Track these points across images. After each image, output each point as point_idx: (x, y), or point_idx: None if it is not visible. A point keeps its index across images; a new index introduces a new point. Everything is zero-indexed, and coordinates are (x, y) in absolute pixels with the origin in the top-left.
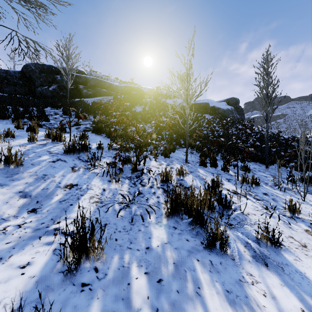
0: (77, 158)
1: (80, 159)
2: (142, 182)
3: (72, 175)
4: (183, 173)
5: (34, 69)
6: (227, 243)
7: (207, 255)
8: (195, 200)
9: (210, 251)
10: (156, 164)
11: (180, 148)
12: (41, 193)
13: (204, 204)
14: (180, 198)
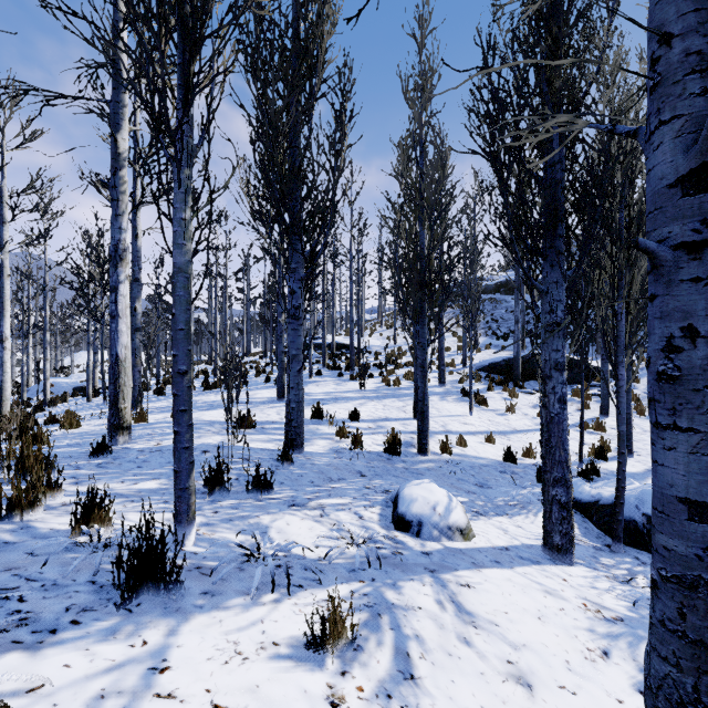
0: None
1: None
2: None
3: None
4: None
5: None
6: None
7: None
8: None
9: None
10: None
11: None
12: None
13: None
14: None
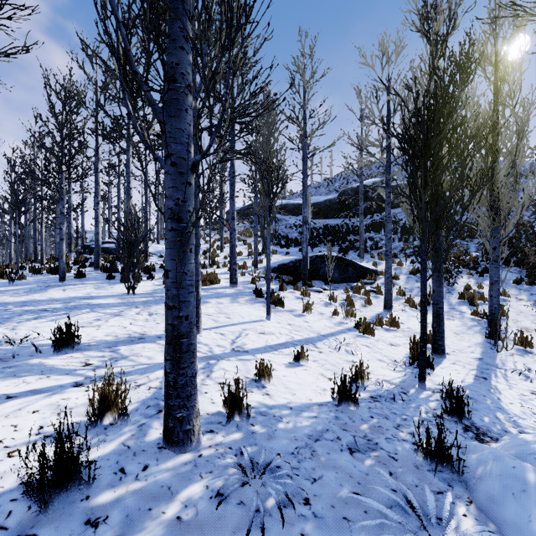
0: (416, 276)
1: (417, 277)
2: (452, 289)
3: (417, 284)
4: (481, 286)
5: (350, 193)
6: (478, 305)
7: (469, 306)
8: (475, 295)
9: (471, 306)
10: (466, 281)
11: (506, 268)
12: (409, 288)
13: (481, 298)
14: (467, 293)
